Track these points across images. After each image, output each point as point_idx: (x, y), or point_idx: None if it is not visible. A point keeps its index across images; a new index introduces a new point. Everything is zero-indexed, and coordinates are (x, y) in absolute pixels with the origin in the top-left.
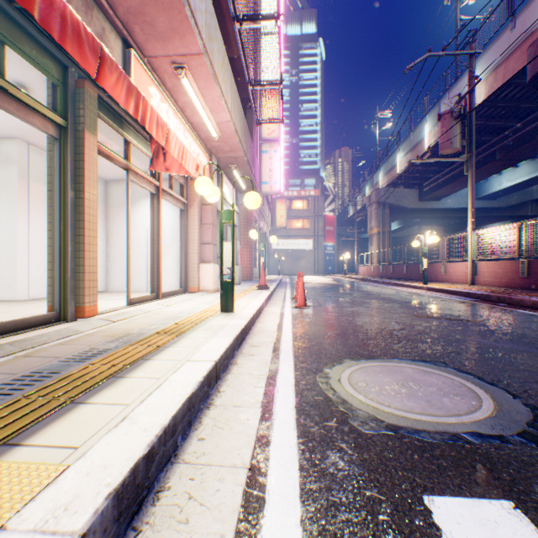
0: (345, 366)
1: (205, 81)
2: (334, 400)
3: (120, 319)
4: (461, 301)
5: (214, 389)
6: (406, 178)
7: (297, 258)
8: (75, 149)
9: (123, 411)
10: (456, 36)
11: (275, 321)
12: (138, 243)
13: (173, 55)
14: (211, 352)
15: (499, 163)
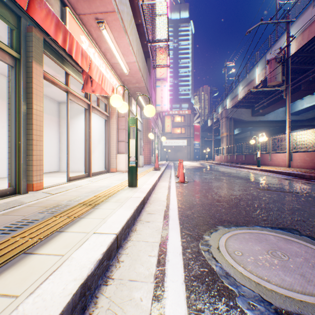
0: (220, 233)
1: (118, 32)
2: (218, 273)
3: (57, 192)
4: (285, 178)
5: (115, 259)
6: (244, 102)
7: (177, 151)
8: (26, 74)
9: (5, 309)
10: (276, 14)
11: (165, 193)
12: (78, 141)
13: (96, 12)
14: (114, 224)
15: (303, 92)
